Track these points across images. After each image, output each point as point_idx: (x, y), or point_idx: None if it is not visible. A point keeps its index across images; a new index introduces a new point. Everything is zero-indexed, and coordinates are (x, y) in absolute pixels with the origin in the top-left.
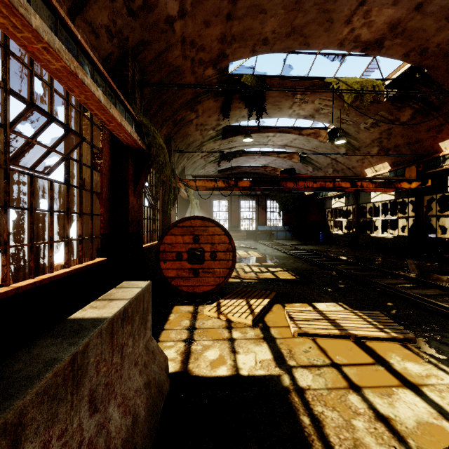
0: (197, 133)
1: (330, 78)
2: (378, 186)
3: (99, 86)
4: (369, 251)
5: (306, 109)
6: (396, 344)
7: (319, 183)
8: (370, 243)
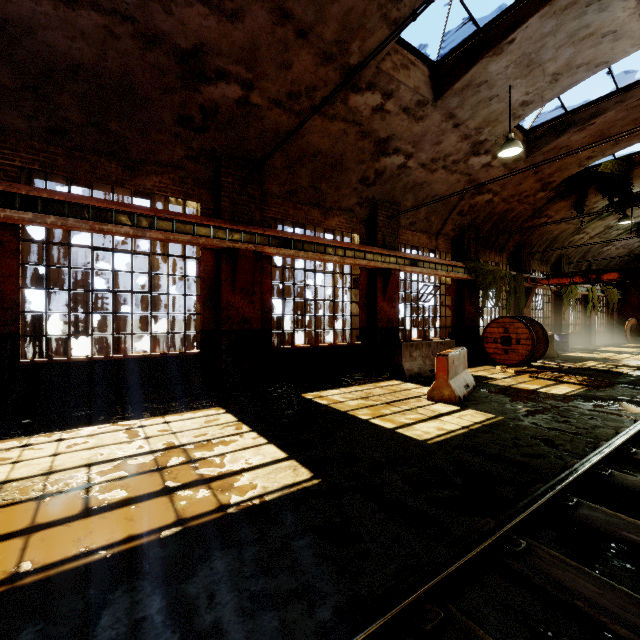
0: (561, 225)
1: None
2: None
3: (444, 269)
4: None
5: None
6: (580, 386)
7: None
8: None
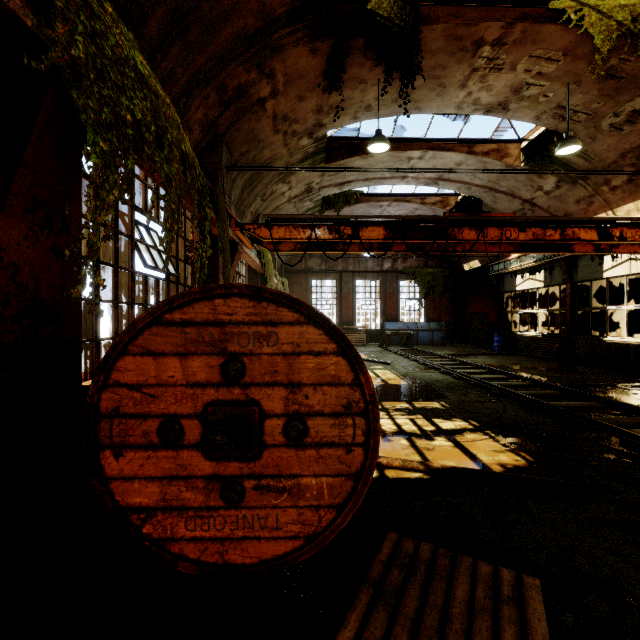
0: (277, 140)
1: None
2: None
3: None
4: (606, 370)
5: (494, 87)
6: None
7: (531, 231)
8: (601, 353)
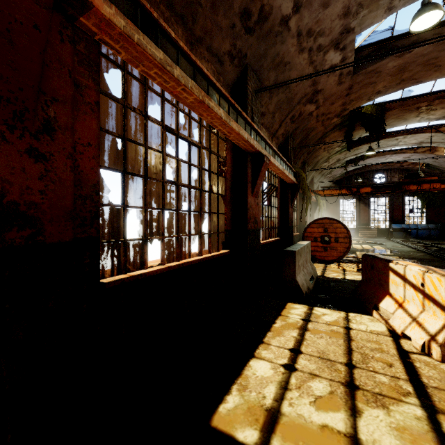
0: (324, 153)
1: None
2: None
3: (286, 169)
4: None
5: (436, 113)
6: None
7: None
8: None
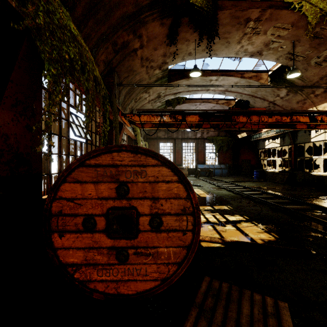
0: (143, 71)
1: None
2: None
3: None
4: (313, 189)
5: (255, 43)
6: None
7: (275, 117)
8: (309, 180)
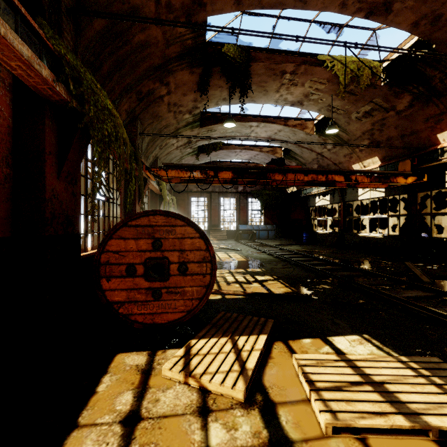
0: (170, 116)
1: (323, 55)
2: (373, 180)
3: None
4: (358, 252)
5: (294, 93)
6: None
7: (311, 176)
8: (357, 242)
